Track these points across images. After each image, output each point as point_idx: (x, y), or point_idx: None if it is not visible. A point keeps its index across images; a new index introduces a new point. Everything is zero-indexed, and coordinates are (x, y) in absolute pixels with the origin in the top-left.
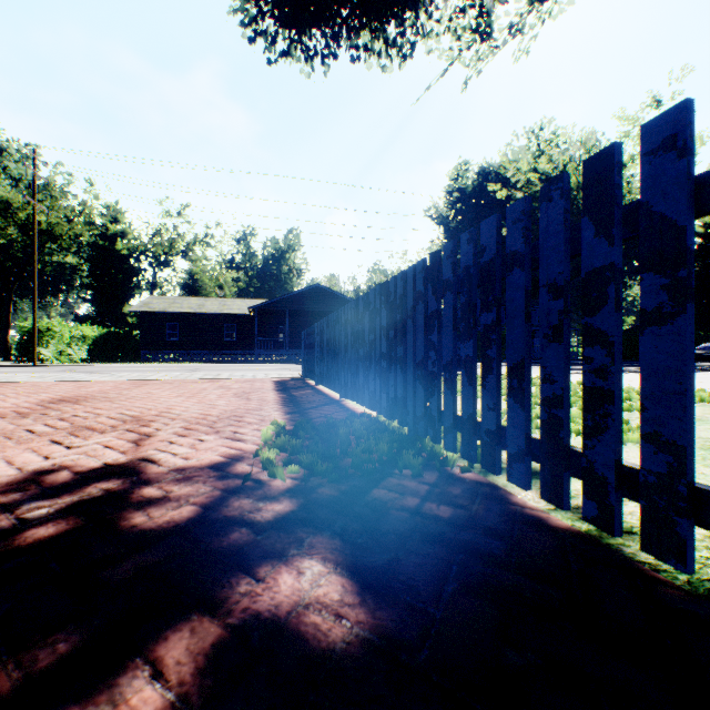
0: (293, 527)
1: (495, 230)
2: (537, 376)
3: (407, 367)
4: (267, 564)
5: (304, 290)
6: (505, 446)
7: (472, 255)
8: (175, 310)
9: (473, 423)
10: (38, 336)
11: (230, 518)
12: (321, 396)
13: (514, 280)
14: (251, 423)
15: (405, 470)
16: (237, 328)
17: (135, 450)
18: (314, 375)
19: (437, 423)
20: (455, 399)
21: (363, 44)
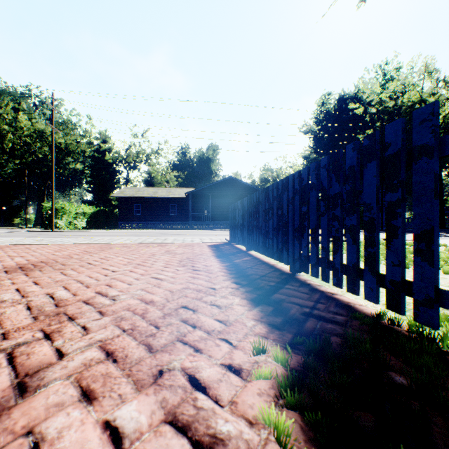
0: None
1: None
2: None
3: None
4: None
5: (221, 180)
6: None
7: None
8: (139, 195)
9: None
10: (55, 212)
11: None
12: (265, 266)
13: None
14: (212, 333)
15: None
16: (178, 207)
17: None
18: (245, 242)
19: None
20: None
21: None
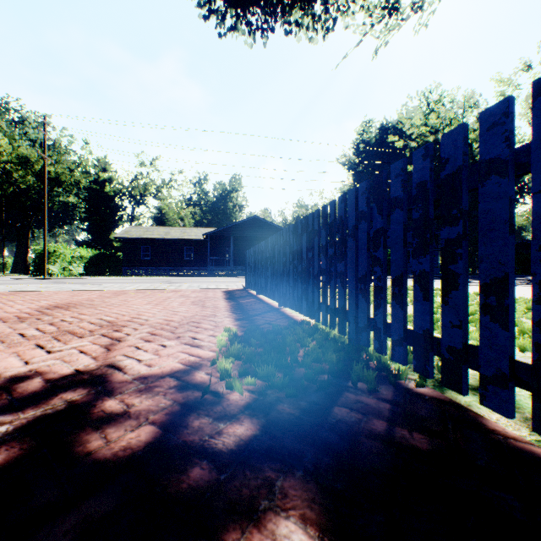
0: (258, 461)
1: (461, 139)
2: (436, 288)
3: (348, 281)
4: (235, 526)
5: (245, 220)
6: (473, 366)
7: (428, 170)
8: (148, 236)
9: (429, 338)
10: (47, 256)
11: (189, 445)
12: (262, 304)
13: (490, 189)
14: (207, 329)
15: (358, 383)
16: (194, 250)
17: (105, 356)
18: (255, 286)
19: (383, 335)
20: (405, 314)
21: (294, 21)
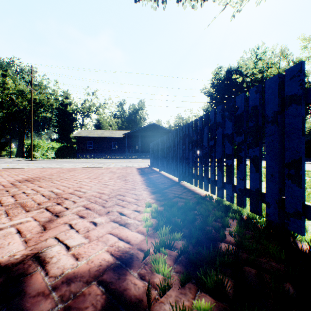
0: None
1: None
2: None
3: (267, 166)
4: None
5: (147, 126)
6: None
7: None
8: (91, 135)
9: None
10: (33, 147)
11: None
12: (166, 179)
13: None
14: (130, 202)
15: None
16: (118, 143)
17: (37, 239)
18: (158, 166)
19: None
20: None
21: None
